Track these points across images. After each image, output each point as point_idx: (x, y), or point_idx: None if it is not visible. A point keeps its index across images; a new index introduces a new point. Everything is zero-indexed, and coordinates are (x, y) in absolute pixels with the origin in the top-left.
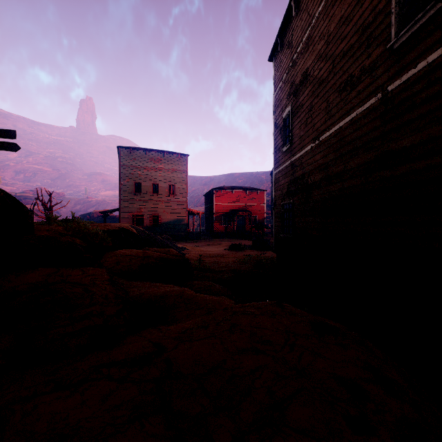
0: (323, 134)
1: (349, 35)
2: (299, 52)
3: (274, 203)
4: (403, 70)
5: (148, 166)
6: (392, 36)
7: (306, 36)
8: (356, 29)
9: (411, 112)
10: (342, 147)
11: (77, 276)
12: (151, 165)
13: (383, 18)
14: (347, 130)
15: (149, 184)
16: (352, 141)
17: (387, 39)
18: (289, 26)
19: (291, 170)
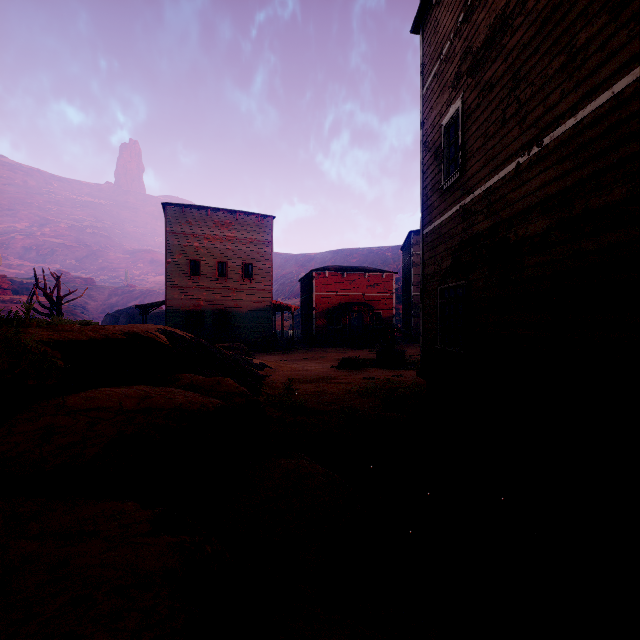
0: (555, 127)
1: None
2: None
3: (422, 288)
4: None
5: (210, 233)
6: None
7: None
8: None
9: None
10: (625, 141)
11: None
12: (216, 232)
13: None
14: None
15: (212, 263)
16: None
17: None
18: None
19: (463, 223)
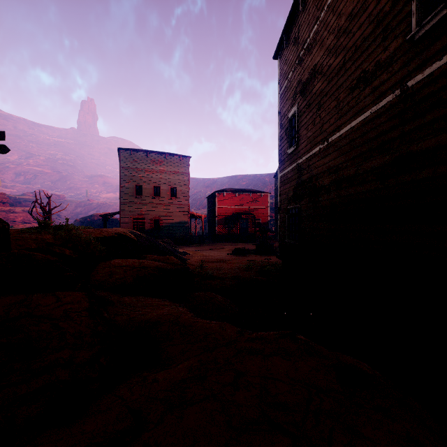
0: (333, 135)
1: (362, 28)
2: (306, 49)
3: (279, 207)
4: (426, 63)
5: (149, 168)
6: (413, 26)
7: (314, 31)
8: (370, 20)
9: (436, 110)
10: (355, 149)
11: (48, 306)
12: (152, 167)
13: (402, 6)
14: (359, 131)
15: (150, 187)
16: (366, 142)
17: (406, 29)
18: (295, 22)
19: (298, 173)
